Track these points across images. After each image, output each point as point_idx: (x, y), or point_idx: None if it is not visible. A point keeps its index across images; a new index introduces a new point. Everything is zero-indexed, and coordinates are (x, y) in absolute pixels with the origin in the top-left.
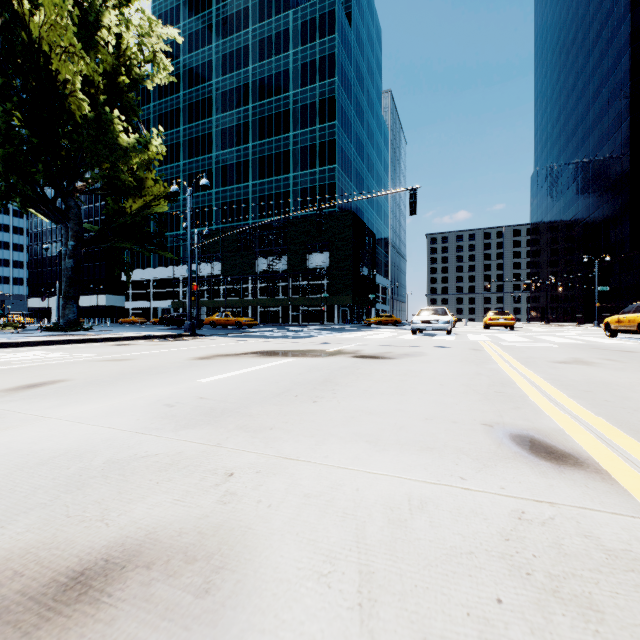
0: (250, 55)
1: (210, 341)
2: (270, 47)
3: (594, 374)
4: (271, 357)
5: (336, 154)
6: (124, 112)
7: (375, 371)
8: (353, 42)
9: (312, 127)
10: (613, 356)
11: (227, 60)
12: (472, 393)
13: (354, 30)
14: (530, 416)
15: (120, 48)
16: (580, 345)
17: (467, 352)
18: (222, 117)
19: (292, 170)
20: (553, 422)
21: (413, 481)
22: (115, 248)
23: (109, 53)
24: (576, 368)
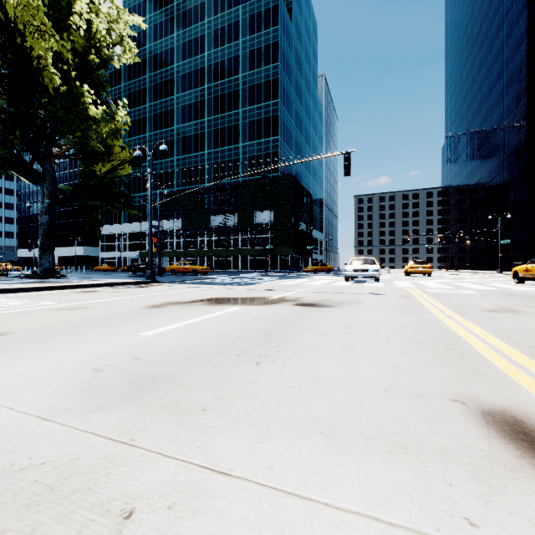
0: (206, 43)
1: (167, 288)
2: (223, 36)
3: (532, 325)
4: (219, 305)
5: (279, 127)
6: (94, 87)
7: (318, 321)
8: (293, 33)
9: (258, 104)
10: (534, 304)
11: (186, 47)
12: (422, 350)
13: (294, 23)
14: (501, 386)
15: (91, 31)
16: (497, 292)
17: (399, 299)
18: (182, 96)
19: (241, 141)
20: (532, 396)
21: (400, 531)
22: (87, 206)
23: (80, 35)
24: (510, 317)
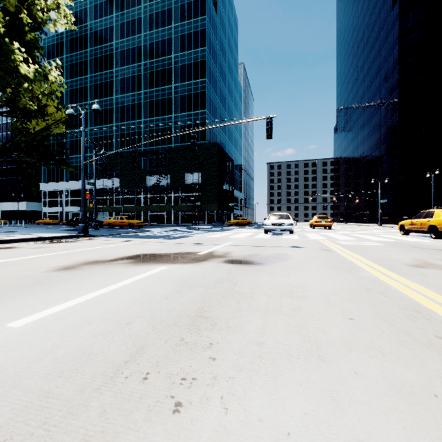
0: (142, 25)
1: (96, 242)
2: (157, 21)
3: None
4: (143, 264)
5: (206, 102)
6: (27, 47)
7: (255, 288)
8: (218, 24)
9: (188, 81)
10: None
11: (124, 27)
12: (414, 344)
13: (219, 15)
14: None
15: None
16: (397, 243)
17: (322, 253)
18: (121, 70)
19: (174, 112)
20: None
21: None
22: (20, 162)
23: None
24: None
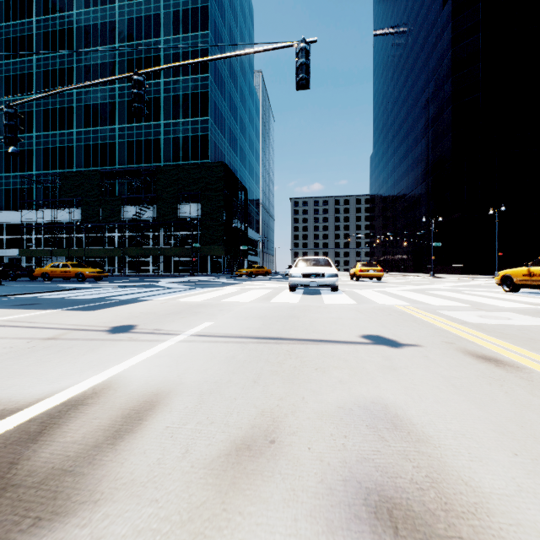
0: None
1: None
2: None
3: None
4: None
5: (209, 106)
6: None
7: None
8: (226, 5)
9: (184, 76)
10: None
11: None
12: None
13: None
14: None
15: None
16: None
17: (530, 396)
18: (84, 52)
19: (163, 117)
20: None
21: None
22: None
23: None
24: None
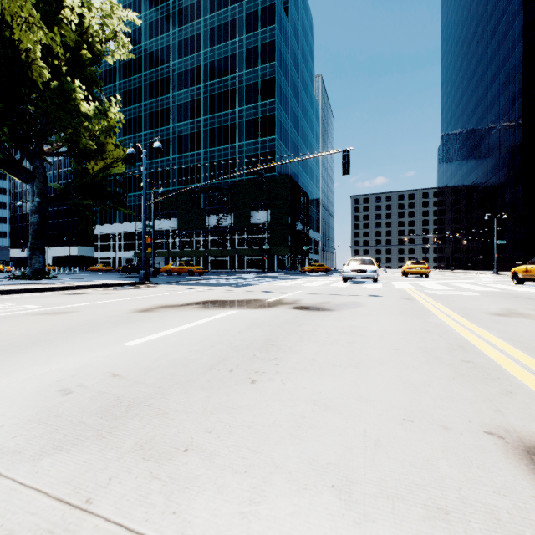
0: (202, 41)
1: (160, 289)
2: (219, 35)
3: None
4: (213, 309)
5: (275, 127)
6: (86, 83)
7: (318, 328)
8: (290, 32)
9: (255, 103)
10: None
11: (182, 45)
12: (437, 363)
13: (291, 22)
14: None
15: (83, 26)
16: (499, 293)
17: (401, 302)
18: (178, 94)
19: (238, 140)
20: None
21: None
22: (79, 205)
23: (72, 29)
24: (521, 322)
